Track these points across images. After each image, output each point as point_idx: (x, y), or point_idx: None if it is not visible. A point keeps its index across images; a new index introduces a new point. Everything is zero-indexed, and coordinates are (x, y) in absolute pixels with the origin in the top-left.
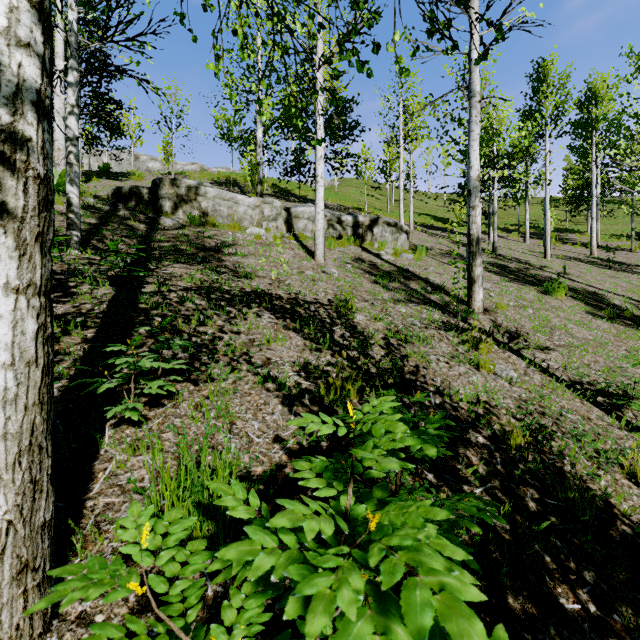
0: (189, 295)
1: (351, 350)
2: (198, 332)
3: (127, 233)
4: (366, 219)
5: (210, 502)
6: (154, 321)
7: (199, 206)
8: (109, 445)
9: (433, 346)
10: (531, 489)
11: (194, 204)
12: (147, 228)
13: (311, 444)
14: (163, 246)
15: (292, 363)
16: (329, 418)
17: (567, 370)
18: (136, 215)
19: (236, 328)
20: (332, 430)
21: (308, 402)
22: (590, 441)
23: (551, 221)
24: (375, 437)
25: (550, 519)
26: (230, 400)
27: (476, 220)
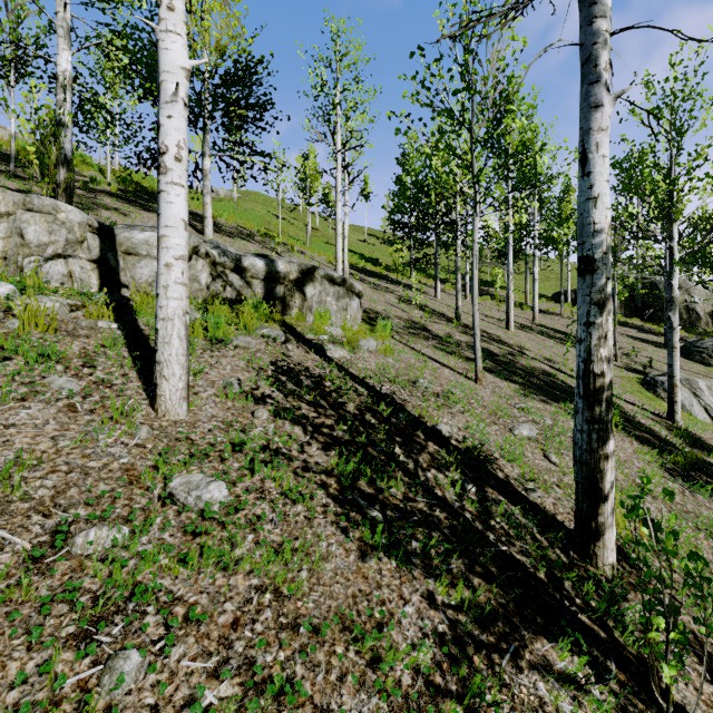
0: None
1: None
2: None
3: None
4: (292, 268)
5: None
6: None
7: None
8: None
9: None
10: None
11: None
12: None
13: None
14: None
15: None
16: None
17: None
18: None
19: None
20: None
21: None
22: None
23: (498, 279)
24: None
25: None
26: None
27: (608, 338)
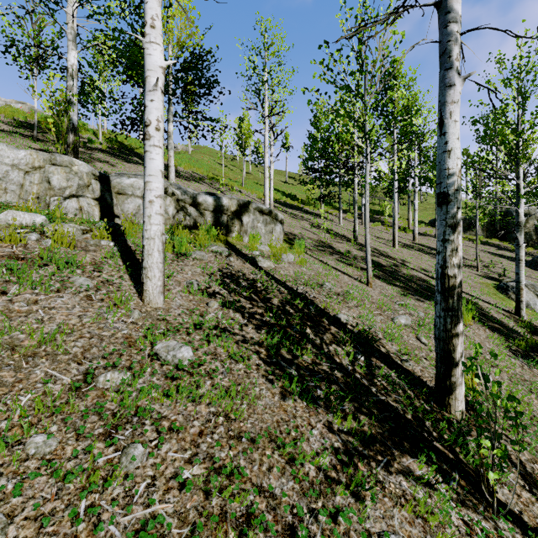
0: None
1: None
2: None
3: None
4: (233, 202)
5: None
6: None
7: None
8: None
9: None
10: None
11: None
12: None
13: None
14: None
15: None
16: None
17: None
18: None
19: None
20: None
21: None
22: None
23: (386, 209)
24: None
25: None
26: None
27: (458, 250)
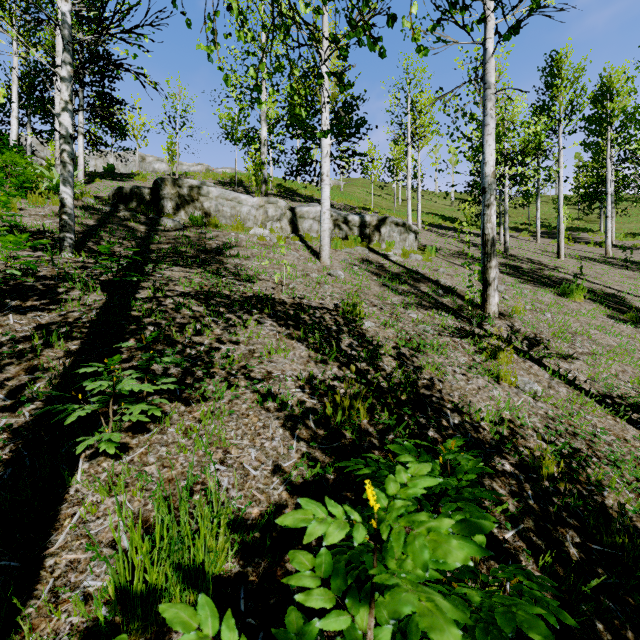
0: (186, 301)
1: (360, 362)
2: (194, 342)
3: (125, 235)
4: (373, 219)
5: (191, 566)
6: (146, 330)
7: (201, 206)
8: (81, 483)
9: (448, 356)
10: (570, 530)
11: (196, 204)
12: (147, 229)
13: (316, 478)
14: (162, 248)
15: (295, 377)
16: (339, 509)
17: (594, 382)
18: (136, 216)
19: (235, 337)
20: (344, 533)
21: (312, 424)
22: (630, 467)
23: (564, 220)
24: (396, 498)
25: (596, 570)
26: (225, 423)
27: (491, 219)
